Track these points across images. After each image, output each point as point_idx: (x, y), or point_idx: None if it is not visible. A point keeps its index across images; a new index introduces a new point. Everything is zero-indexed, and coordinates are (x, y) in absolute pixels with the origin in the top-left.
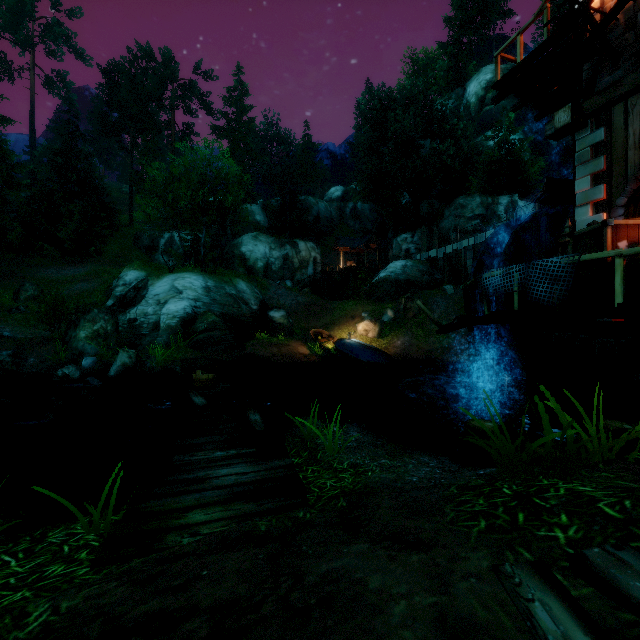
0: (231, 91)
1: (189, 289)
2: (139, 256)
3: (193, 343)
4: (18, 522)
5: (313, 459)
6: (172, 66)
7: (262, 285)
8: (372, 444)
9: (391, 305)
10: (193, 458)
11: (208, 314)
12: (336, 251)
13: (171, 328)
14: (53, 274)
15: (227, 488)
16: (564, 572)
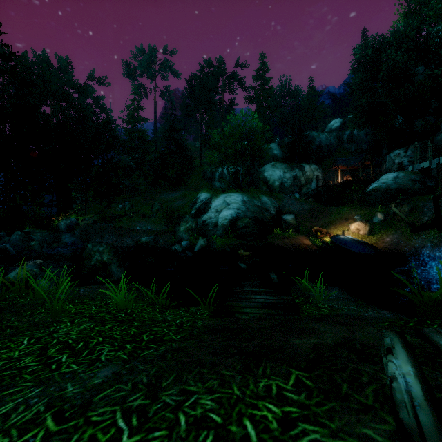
0: (257, 71)
1: (233, 203)
2: (205, 184)
3: (236, 235)
4: (177, 304)
5: (307, 301)
6: (222, 67)
7: (278, 198)
8: (347, 299)
9: (381, 209)
10: (243, 289)
11: (244, 218)
12: (334, 169)
13: (224, 226)
14: (166, 197)
15: (260, 303)
16: (412, 336)
